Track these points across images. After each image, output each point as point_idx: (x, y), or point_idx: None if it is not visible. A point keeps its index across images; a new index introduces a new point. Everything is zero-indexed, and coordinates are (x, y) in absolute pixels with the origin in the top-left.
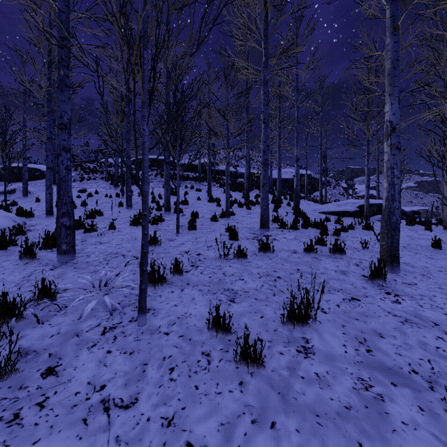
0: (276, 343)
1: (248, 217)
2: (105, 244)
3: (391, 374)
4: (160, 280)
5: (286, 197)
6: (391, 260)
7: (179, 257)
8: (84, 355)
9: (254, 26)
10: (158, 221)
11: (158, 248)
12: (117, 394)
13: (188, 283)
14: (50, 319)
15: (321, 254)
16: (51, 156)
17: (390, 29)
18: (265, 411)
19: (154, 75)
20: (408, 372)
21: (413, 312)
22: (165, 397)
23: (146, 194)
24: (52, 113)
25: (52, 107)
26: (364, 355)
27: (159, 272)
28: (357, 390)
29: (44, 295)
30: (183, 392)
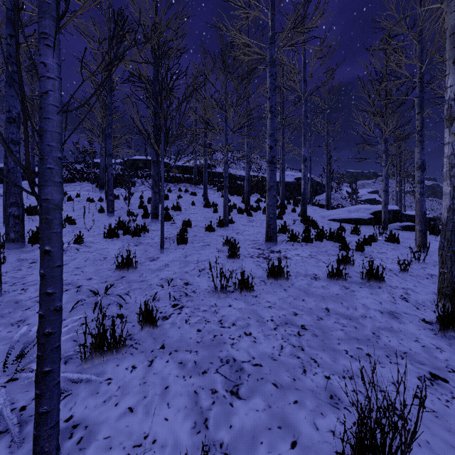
0: None
1: (249, 226)
2: None
3: None
4: (116, 343)
5: (289, 201)
6: None
7: (157, 289)
8: None
9: None
10: (142, 232)
11: (133, 273)
12: None
13: (163, 346)
14: None
15: (351, 281)
16: None
17: None
18: None
19: None
20: None
21: None
22: None
23: (50, 206)
24: None
25: None
26: None
27: (114, 331)
28: None
29: None
30: None
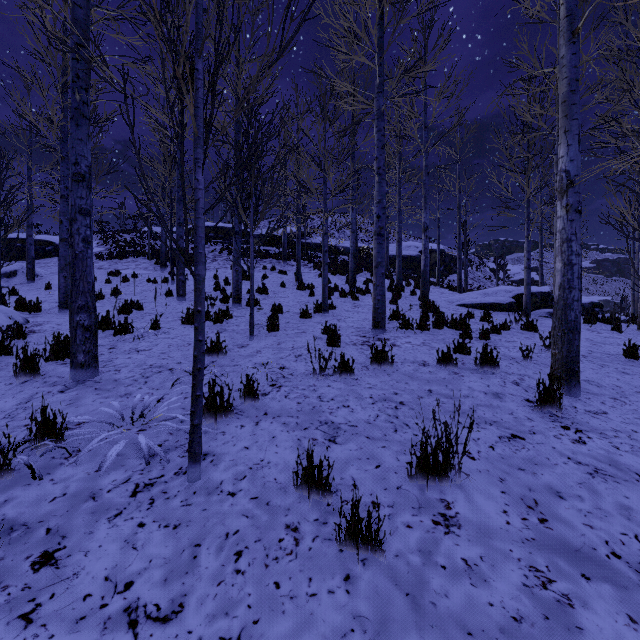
0: (401, 509)
1: (354, 312)
2: (144, 353)
3: (580, 560)
4: (225, 408)
5: (408, 282)
6: (568, 376)
7: (253, 372)
8: (102, 531)
9: (364, 33)
10: (224, 318)
11: (223, 358)
12: (151, 597)
13: (266, 413)
14: (53, 471)
15: (463, 367)
16: (66, 222)
17: (565, 35)
18: (385, 627)
19: (213, 96)
20: (606, 556)
21: (606, 457)
22: (228, 602)
23: (200, 279)
24: (67, 160)
25: (67, 150)
26: (537, 527)
27: (222, 396)
28: (529, 589)
29: (45, 432)
30: (255, 593)
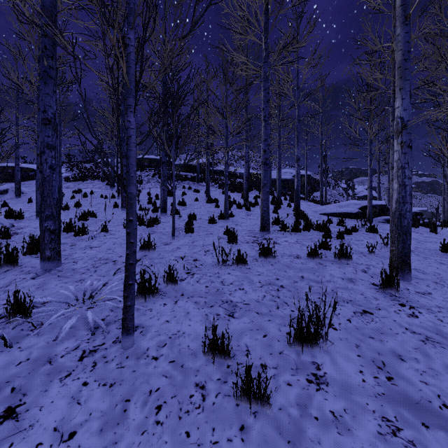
0: (283, 370)
1: (247, 219)
2: (96, 249)
3: (420, 411)
4: (152, 291)
5: (285, 198)
6: (402, 266)
7: (174, 263)
8: (55, 389)
9: (254, 19)
10: (154, 223)
11: (152, 253)
12: (89, 444)
13: (182, 294)
14: (21, 341)
15: (326, 259)
16: None
17: (400, 18)
18: None
19: (141, 58)
20: (439, 407)
21: (433, 328)
22: None
23: (132, 196)
24: None
25: None
26: (385, 384)
27: (150, 282)
28: (383, 436)
29: (17, 310)
30: (171, 441)
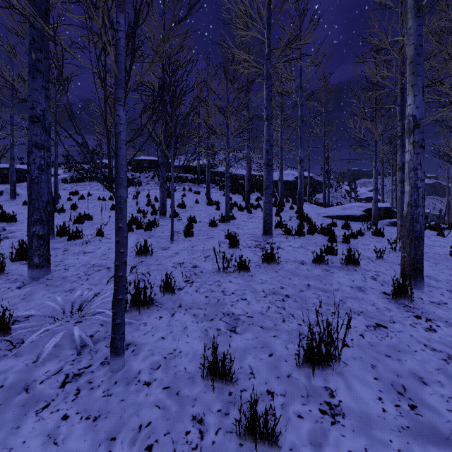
0: (292, 398)
1: (249, 222)
2: (89, 254)
3: (451, 449)
4: (147, 302)
5: (288, 200)
6: (414, 274)
7: (171, 270)
8: (29, 425)
9: (256, 14)
10: (152, 227)
11: (149, 258)
12: None
13: (180, 305)
14: None
15: (332, 265)
16: None
17: (412, 10)
18: None
19: (132, 45)
20: None
21: None
22: None
23: (121, 200)
24: None
25: None
26: (409, 414)
27: (145, 293)
28: None
29: None
30: None
